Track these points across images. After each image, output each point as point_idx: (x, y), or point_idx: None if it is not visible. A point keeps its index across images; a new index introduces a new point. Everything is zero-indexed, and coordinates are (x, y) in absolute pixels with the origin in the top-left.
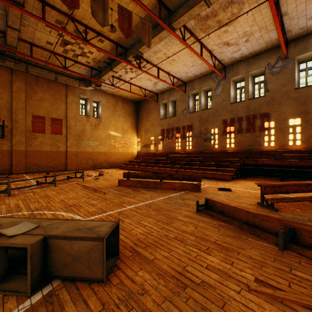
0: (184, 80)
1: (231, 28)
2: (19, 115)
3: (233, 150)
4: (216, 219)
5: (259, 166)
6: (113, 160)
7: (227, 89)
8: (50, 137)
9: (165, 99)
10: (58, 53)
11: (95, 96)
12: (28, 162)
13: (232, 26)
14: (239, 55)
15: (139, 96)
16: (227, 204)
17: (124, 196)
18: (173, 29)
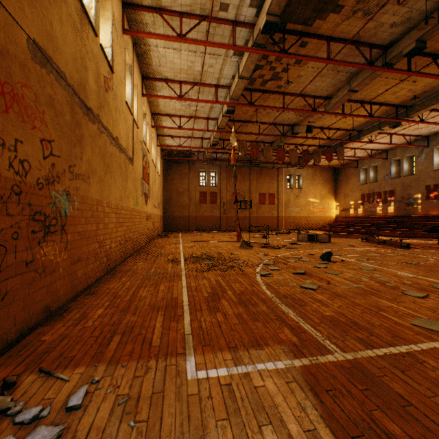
0: (384, 149)
1: (413, 124)
2: (253, 194)
3: (436, 215)
4: (367, 242)
5: None
6: (312, 223)
7: (430, 157)
8: (268, 207)
9: (365, 165)
10: None
11: (297, 171)
12: (257, 224)
13: (414, 123)
14: (437, 129)
15: (337, 164)
16: None
17: None
18: (361, 139)
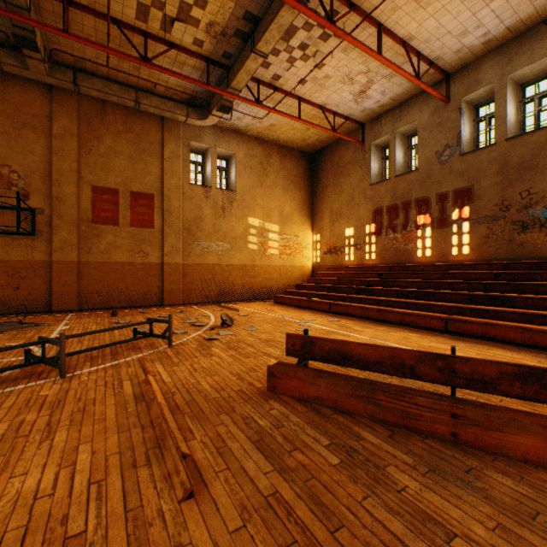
0: (446, 66)
1: None
2: (65, 187)
3: None
4: None
5: None
6: (261, 283)
7: None
8: (129, 234)
9: (385, 133)
10: (128, 24)
11: (222, 144)
12: (84, 287)
13: None
14: None
15: (317, 136)
16: None
17: None
18: None
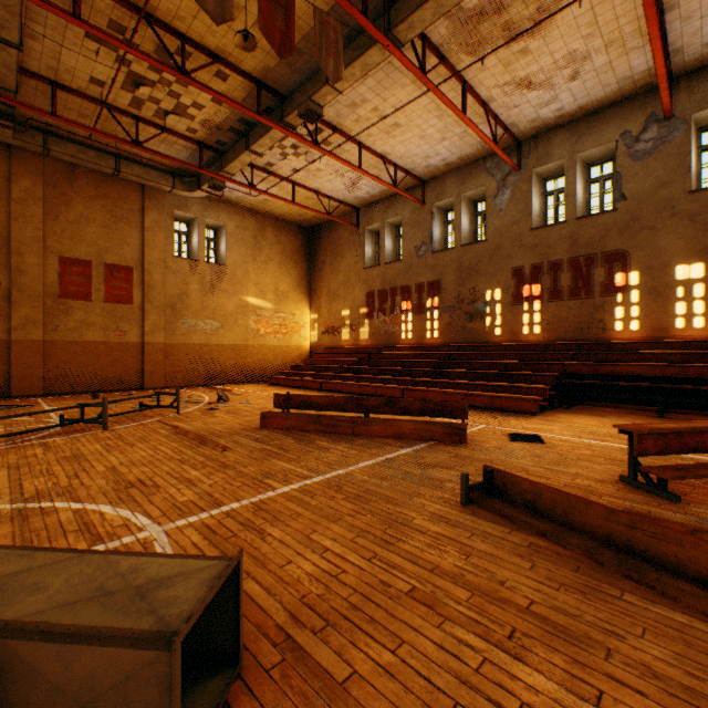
0: (421, 175)
1: (537, 43)
2: (27, 258)
3: (538, 341)
4: (520, 526)
5: (602, 380)
6: (255, 364)
7: (524, 196)
8: (103, 310)
9: (377, 221)
10: (119, 108)
11: (211, 214)
12: (50, 369)
13: (541, 37)
14: (553, 112)
15: (314, 214)
16: (540, 479)
17: (274, 457)
18: (397, 43)
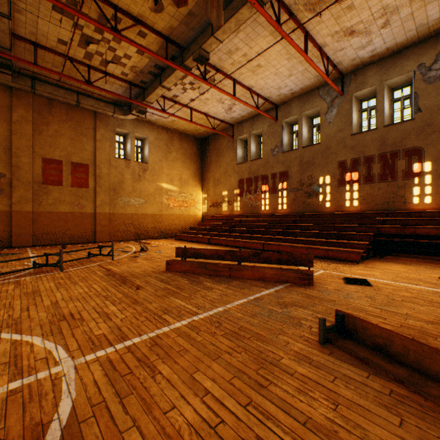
0: (275, 101)
1: (360, 0)
2: (22, 158)
3: (356, 211)
4: (375, 370)
5: (404, 238)
6: (166, 226)
7: (346, 112)
8: (70, 192)
9: (245, 133)
10: (77, 60)
11: (138, 130)
12: (36, 229)
13: None
14: (368, 53)
15: (204, 129)
16: (378, 319)
17: (172, 295)
18: (261, 3)
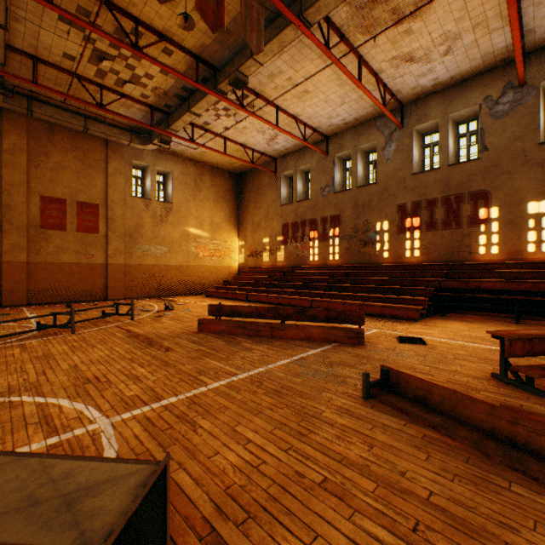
0: (325, 132)
1: (418, 25)
2: (15, 196)
3: (417, 262)
4: (413, 419)
5: (469, 293)
6: (195, 281)
7: (406, 148)
8: (75, 238)
9: (291, 168)
10: (87, 78)
11: (160, 163)
12: (33, 284)
13: (421, 20)
14: (430, 81)
15: (241, 163)
16: (426, 375)
17: (207, 357)
18: (307, 24)
